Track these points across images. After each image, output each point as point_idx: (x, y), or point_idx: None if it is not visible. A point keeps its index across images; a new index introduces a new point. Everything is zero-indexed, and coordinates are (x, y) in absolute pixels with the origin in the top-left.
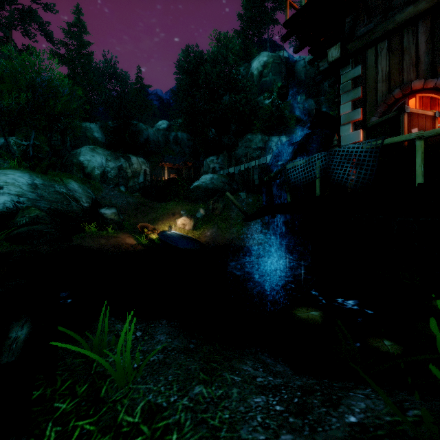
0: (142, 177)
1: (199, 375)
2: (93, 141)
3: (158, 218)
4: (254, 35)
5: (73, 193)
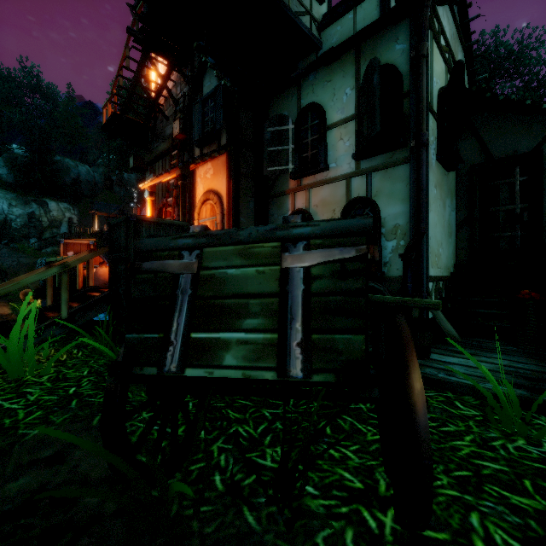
0: (66, 226)
1: None
2: None
3: None
4: None
5: None
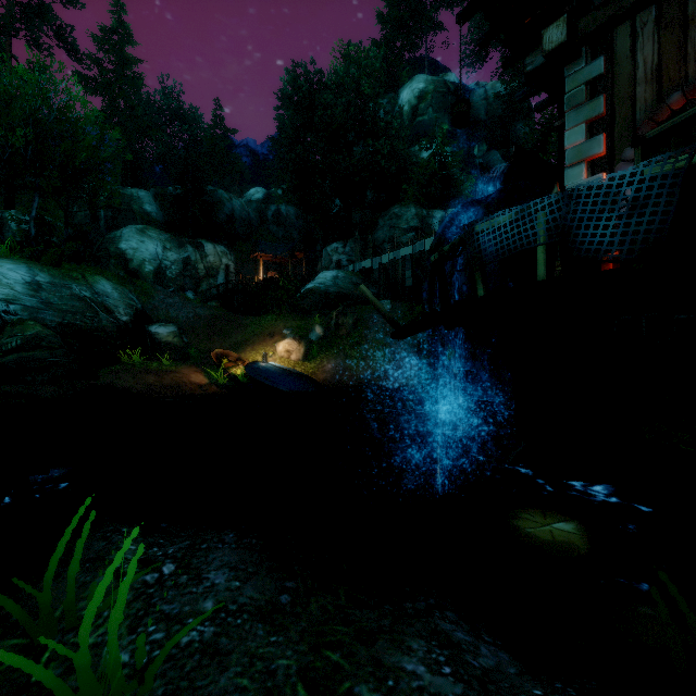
0: (223, 276)
1: (294, 693)
2: (142, 219)
3: (246, 342)
4: (403, 48)
5: (103, 299)
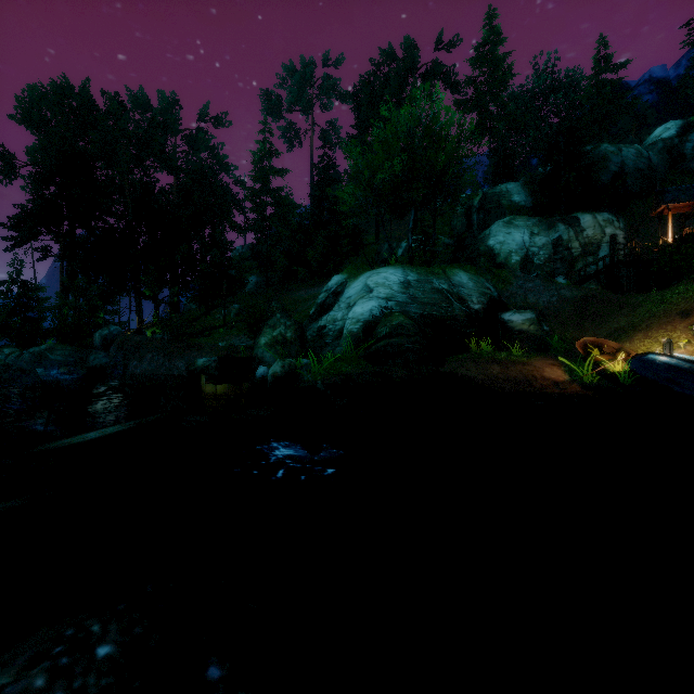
0: (605, 251)
1: None
2: (510, 212)
3: (633, 327)
4: None
5: (457, 289)
